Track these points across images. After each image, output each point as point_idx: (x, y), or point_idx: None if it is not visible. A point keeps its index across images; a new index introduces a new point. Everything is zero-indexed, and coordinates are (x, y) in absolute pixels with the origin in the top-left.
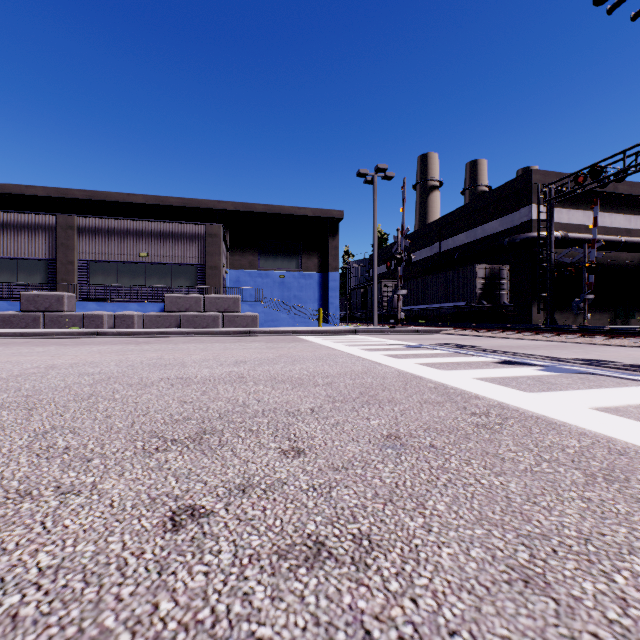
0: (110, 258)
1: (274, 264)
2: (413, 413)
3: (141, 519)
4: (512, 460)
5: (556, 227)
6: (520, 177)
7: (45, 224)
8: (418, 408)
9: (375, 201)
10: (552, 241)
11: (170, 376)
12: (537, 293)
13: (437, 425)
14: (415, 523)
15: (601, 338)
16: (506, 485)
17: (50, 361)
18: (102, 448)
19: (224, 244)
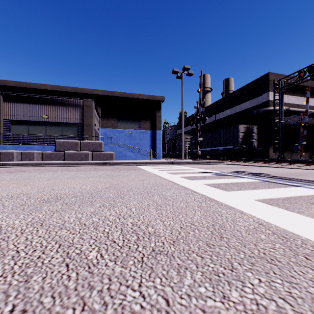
0: (24, 118)
1: (126, 125)
2: None
3: None
4: None
5: None
6: (262, 77)
7: None
8: None
9: (182, 87)
10: (282, 111)
11: None
12: (273, 141)
13: None
14: None
15: None
16: None
17: None
18: None
19: (97, 113)
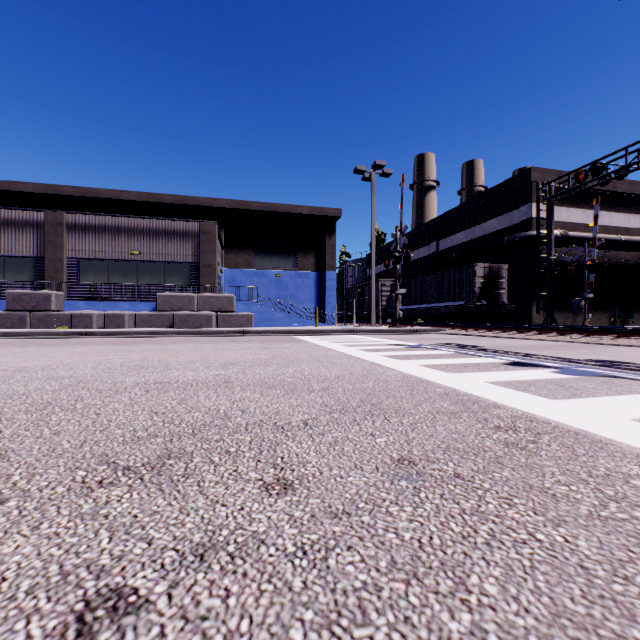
0: (101, 256)
1: (270, 263)
2: (426, 427)
3: (31, 619)
4: (567, 498)
5: (555, 226)
6: (519, 175)
7: (33, 220)
8: (431, 420)
9: (373, 198)
10: (552, 239)
11: (148, 380)
12: (537, 292)
13: (458, 444)
14: (459, 625)
15: (608, 338)
16: (574, 543)
17: (22, 363)
18: (29, 481)
19: (219, 242)
